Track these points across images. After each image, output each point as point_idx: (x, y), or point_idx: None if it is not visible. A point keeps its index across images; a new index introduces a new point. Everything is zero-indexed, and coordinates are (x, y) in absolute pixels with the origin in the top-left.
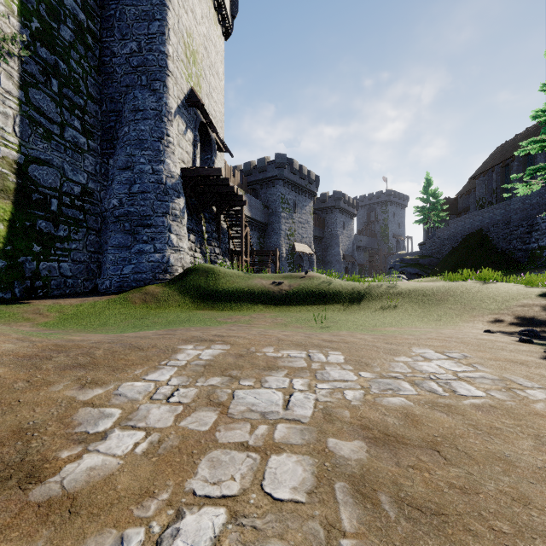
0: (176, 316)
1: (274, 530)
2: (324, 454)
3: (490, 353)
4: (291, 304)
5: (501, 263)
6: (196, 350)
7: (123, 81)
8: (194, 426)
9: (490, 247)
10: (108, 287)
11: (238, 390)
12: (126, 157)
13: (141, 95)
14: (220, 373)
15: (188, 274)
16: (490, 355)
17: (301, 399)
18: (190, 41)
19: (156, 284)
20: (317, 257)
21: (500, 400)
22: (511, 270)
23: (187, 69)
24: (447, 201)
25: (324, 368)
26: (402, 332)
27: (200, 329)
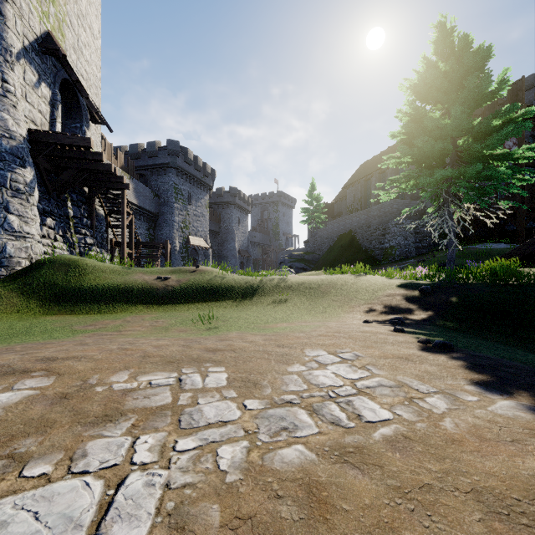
0: (6, 327)
1: None
2: None
3: (378, 349)
4: (178, 303)
5: (365, 259)
6: None
7: None
8: None
9: (358, 246)
10: None
11: (5, 498)
12: None
13: None
14: None
15: (38, 268)
16: (379, 351)
17: (137, 493)
18: None
19: None
20: (213, 251)
21: (410, 423)
22: (372, 264)
23: (40, 4)
24: (326, 206)
25: (197, 401)
26: (293, 328)
27: (29, 347)
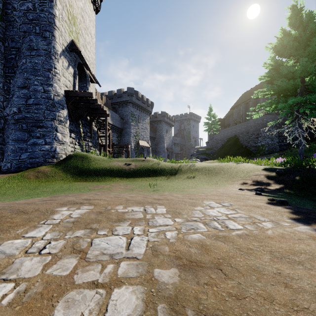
0: (60, 187)
1: None
2: (151, 282)
3: (243, 202)
4: (136, 177)
5: (244, 153)
6: (69, 210)
7: (21, 28)
8: (57, 273)
9: (240, 145)
10: (9, 168)
11: (95, 238)
12: (24, 79)
13: (35, 39)
14: (84, 226)
15: (70, 159)
16: (243, 203)
17: (138, 241)
18: (71, 10)
19: (46, 165)
20: (152, 148)
21: (250, 230)
22: (249, 156)
23: (69, 27)
24: (219, 120)
25: (154, 217)
26: (198, 191)
27: (75, 195)
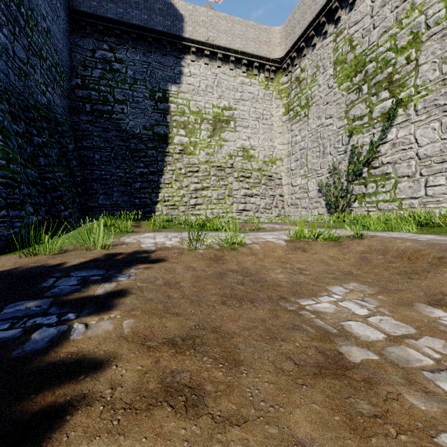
0: None
1: (337, 314)
2: (363, 344)
3: None
4: None
5: None
6: None
7: None
8: None
9: None
10: None
11: None
12: None
13: None
14: None
15: None
16: None
17: None
18: None
19: None
20: None
21: None
22: None
23: None
24: None
25: None
26: None
27: None
